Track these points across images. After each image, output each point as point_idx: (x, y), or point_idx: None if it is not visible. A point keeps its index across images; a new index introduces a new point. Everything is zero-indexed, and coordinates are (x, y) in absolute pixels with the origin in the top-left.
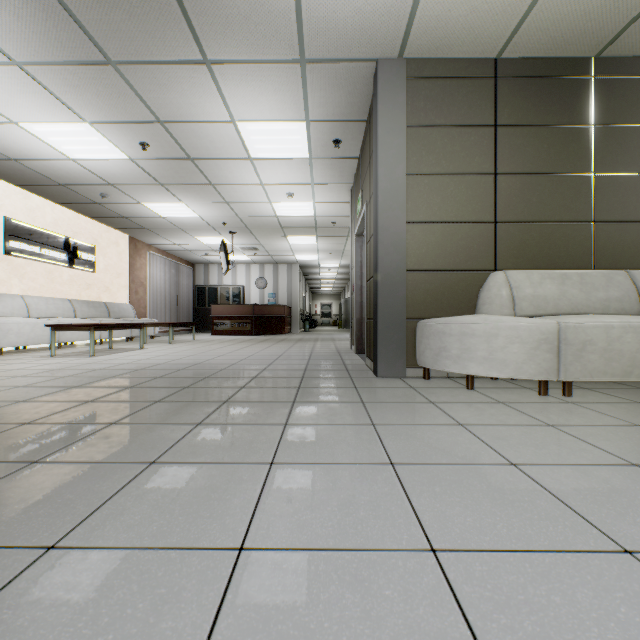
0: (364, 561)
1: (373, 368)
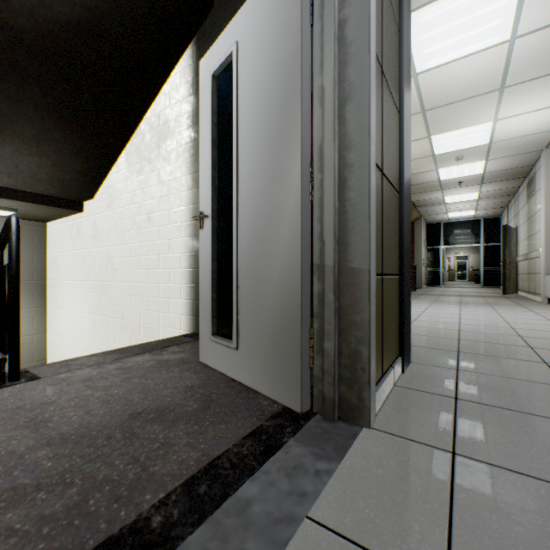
0: (475, 319)
1: (406, 361)
